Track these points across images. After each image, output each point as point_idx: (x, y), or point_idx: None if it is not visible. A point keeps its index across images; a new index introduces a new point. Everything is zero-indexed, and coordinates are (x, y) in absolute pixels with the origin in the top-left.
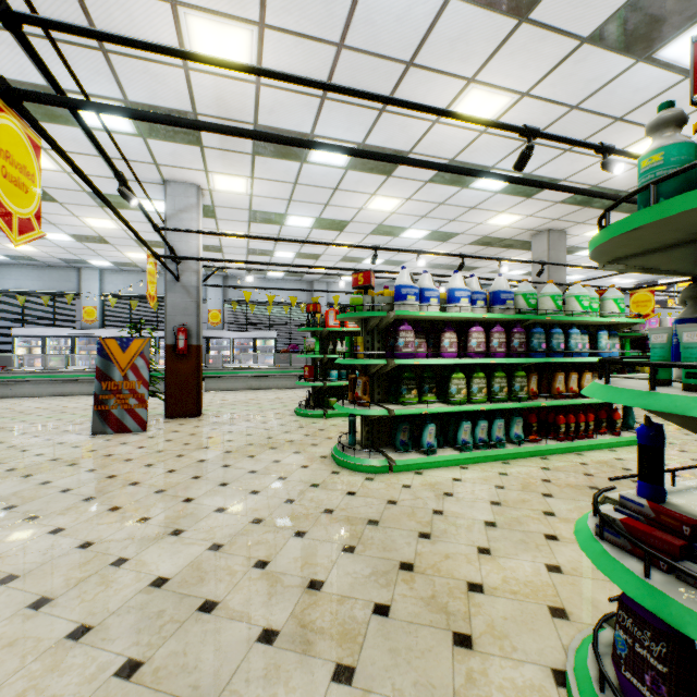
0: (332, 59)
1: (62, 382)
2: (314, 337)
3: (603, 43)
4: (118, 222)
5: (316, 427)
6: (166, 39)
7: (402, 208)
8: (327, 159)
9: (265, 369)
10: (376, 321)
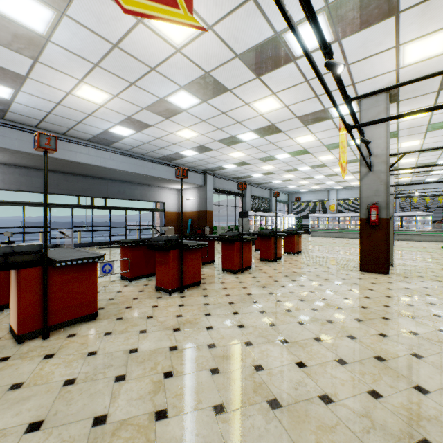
0: None
1: (332, 233)
2: None
3: None
4: (354, 176)
5: None
6: (393, 147)
7: None
8: None
9: (423, 231)
10: None
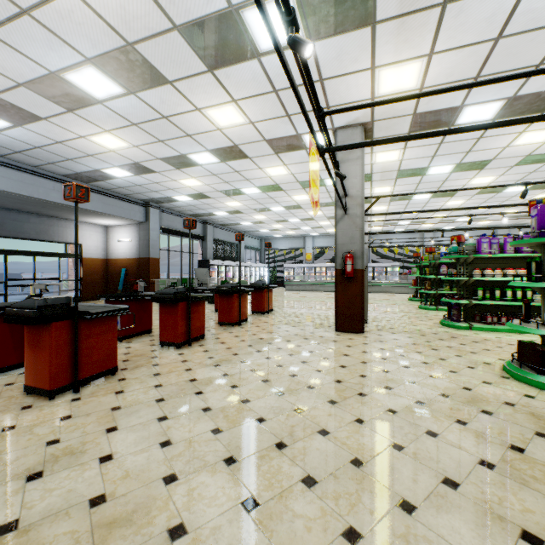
0: (416, 185)
1: (308, 286)
2: (416, 267)
3: (522, 165)
4: (331, 222)
5: (415, 303)
6: (367, 192)
7: (467, 202)
8: (420, 198)
9: (392, 283)
10: (432, 264)
